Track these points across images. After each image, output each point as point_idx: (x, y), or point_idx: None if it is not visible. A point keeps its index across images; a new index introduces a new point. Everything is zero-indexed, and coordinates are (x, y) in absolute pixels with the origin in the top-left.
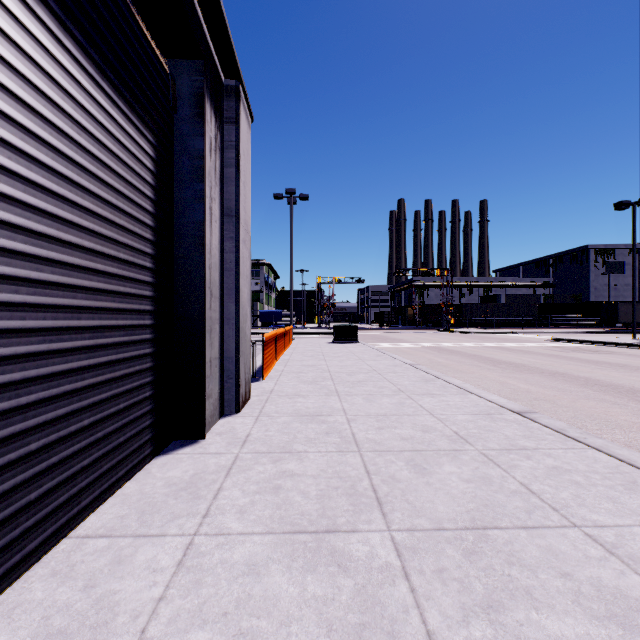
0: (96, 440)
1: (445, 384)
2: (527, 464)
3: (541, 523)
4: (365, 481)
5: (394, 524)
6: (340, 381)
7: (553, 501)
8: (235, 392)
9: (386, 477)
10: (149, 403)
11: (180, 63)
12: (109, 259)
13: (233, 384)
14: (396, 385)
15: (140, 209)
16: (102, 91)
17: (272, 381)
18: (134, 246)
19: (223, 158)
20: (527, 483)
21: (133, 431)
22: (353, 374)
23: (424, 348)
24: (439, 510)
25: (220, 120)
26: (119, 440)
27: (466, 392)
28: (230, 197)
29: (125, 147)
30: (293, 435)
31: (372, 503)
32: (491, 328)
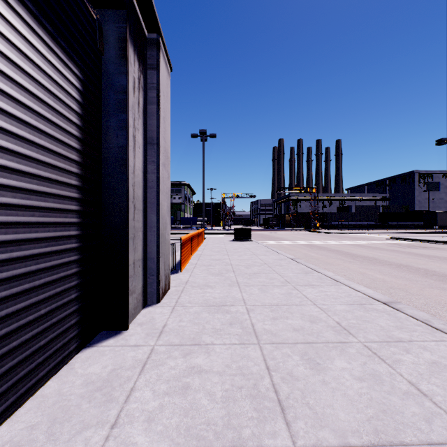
0: (10, 350)
1: (321, 276)
2: (408, 358)
3: (445, 437)
4: (266, 379)
5: (299, 438)
6: (240, 273)
7: (446, 406)
8: (156, 286)
9: (285, 374)
10: (75, 304)
11: (106, 12)
12: (27, 176)
13: (154, 280)
14: (283, 277)
15: (64, 132)
16: (18, 16)
17: (188, 273)
18: (57, 165)
19: (146, 97)
20: (415, 382)
21: (56, 332)
22: (249, 267)
23: (299, 245)
24: (340, 418)
25: (143, 65)
26: (39, 343)
27: (338, 283)
28: (152, 128)
29: (47, 74)
30: (202, 326)
31: (275, 408)
32: (345, 229)
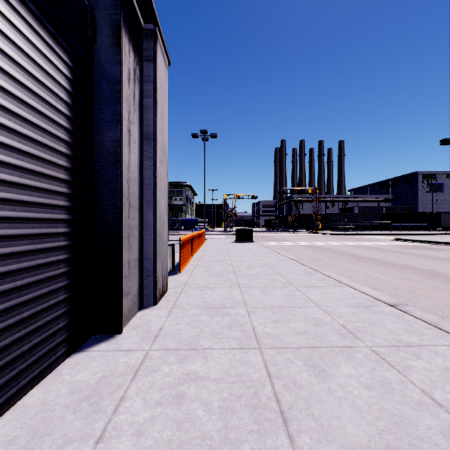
0: None
1: (324, 277)
2: (419, 364)
3: None
4: (267, 387)
5: None
6: (241, 274)
7: None
8: (153, 287)
9: (287, 382)
10: (63, 306)
11: None
12: (7, 167)
13: (151, 281)
14: (285, 278)
15: (51, 122)
16: None
17: (187, 274)
18: (43, 157)
19: (142, 90)
20: (428, 390)
21: (42, 336)
22: (251, 268)
23: (302, 246)
24: (349, 431)
25: (139, 57)
26: (22, 349)
27: (343, 284)
28: (148, 123)
29: (30, 58)
30: (200, 329)
31: (277, 420)
32: (348, 231)
